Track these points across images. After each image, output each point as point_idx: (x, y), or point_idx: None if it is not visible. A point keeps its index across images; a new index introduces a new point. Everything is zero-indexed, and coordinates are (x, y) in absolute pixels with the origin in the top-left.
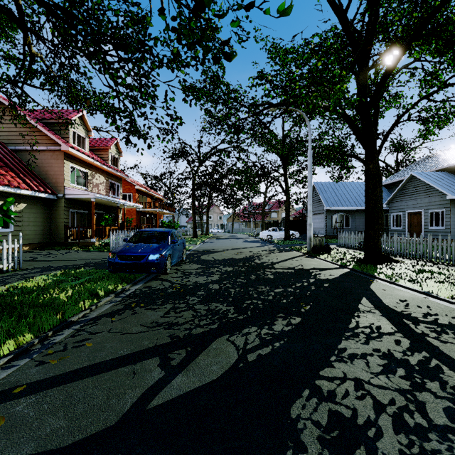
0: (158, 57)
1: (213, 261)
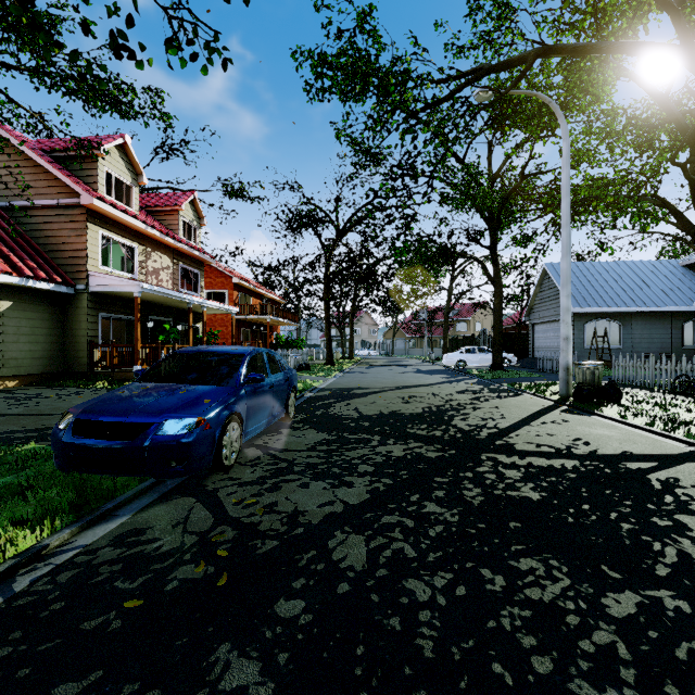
0: None
1: (356, 420)
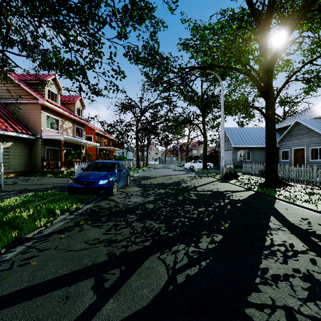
0: (102, 16)
1: (150, 185)
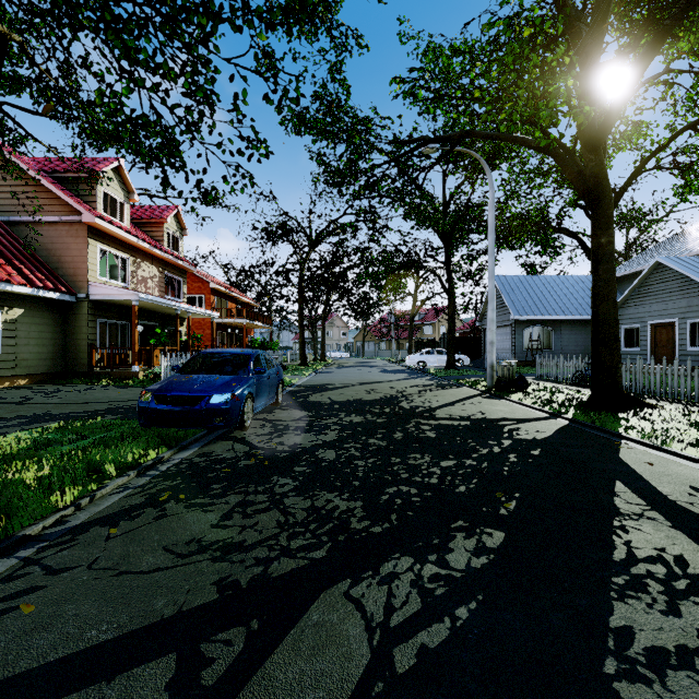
0: (211, 1)
1: (329, 404)
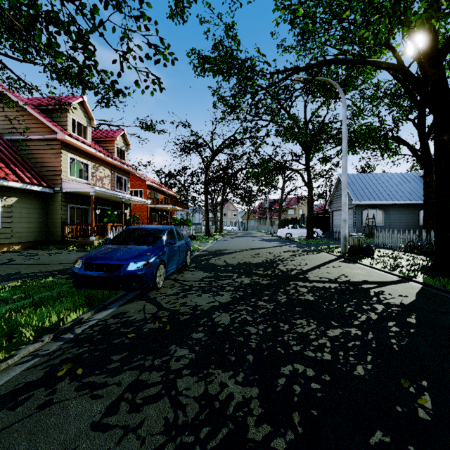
0: None
1: (225, 266)
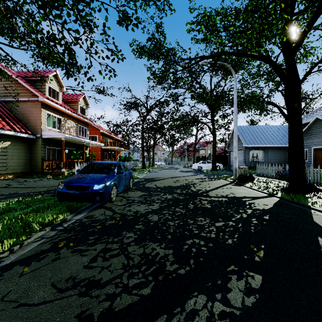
0: None
1: (155, 188)
